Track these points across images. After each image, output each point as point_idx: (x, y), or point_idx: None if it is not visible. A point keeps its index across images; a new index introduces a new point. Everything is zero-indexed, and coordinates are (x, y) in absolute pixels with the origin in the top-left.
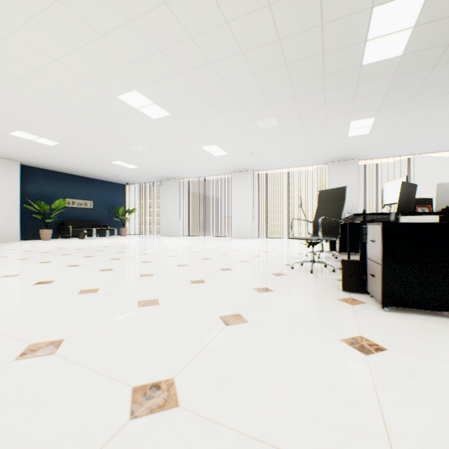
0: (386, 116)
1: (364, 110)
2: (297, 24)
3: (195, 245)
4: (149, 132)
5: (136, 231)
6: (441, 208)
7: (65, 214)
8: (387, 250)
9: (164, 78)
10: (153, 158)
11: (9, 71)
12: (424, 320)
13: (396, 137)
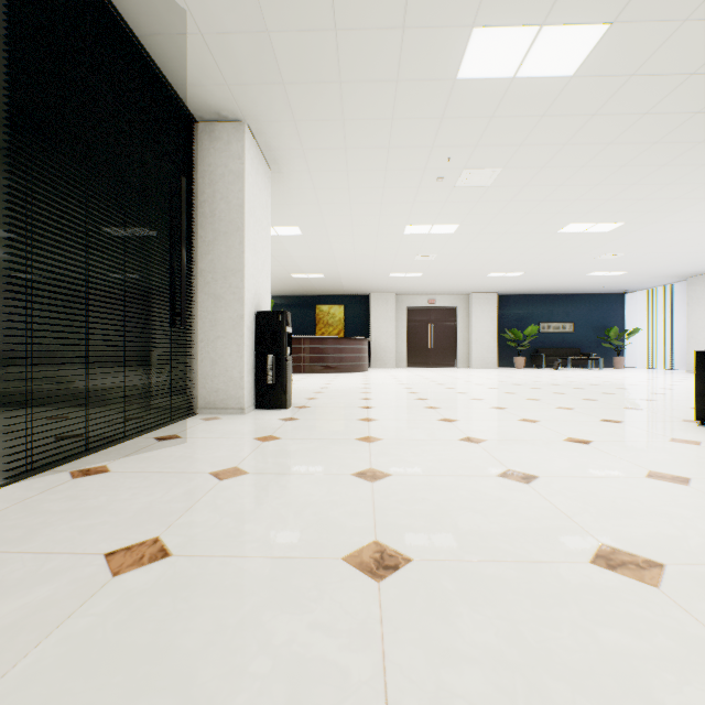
0: None
1: None
2: None
3: None
4: (611, 242)
5: (644, 362)
6: None
7: (539, 341)
8: (697, 374)
9: (592, 208)
10: (641, 260)
11: (480, 247)
12: None
13: None
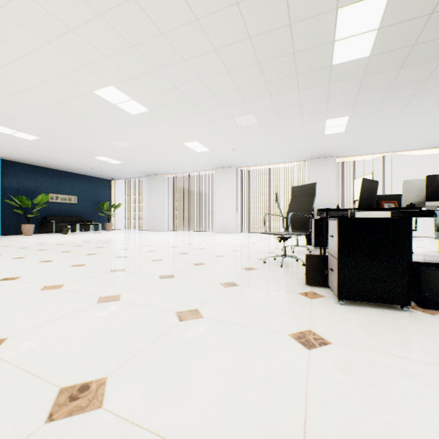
0: (359, 115)
1: (338, 109)
2: (266, 23)
3: (177, 240)
4: (130, 128)
5: (122, 226)
6: (407, 203)
7: (48, 209)
8: (342, 245)
9: (139, 74)
10: (137, 154)
11: None
12: (375, 314)
13: (370, 135)
